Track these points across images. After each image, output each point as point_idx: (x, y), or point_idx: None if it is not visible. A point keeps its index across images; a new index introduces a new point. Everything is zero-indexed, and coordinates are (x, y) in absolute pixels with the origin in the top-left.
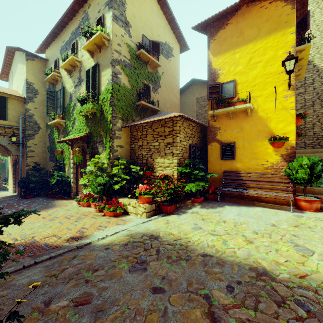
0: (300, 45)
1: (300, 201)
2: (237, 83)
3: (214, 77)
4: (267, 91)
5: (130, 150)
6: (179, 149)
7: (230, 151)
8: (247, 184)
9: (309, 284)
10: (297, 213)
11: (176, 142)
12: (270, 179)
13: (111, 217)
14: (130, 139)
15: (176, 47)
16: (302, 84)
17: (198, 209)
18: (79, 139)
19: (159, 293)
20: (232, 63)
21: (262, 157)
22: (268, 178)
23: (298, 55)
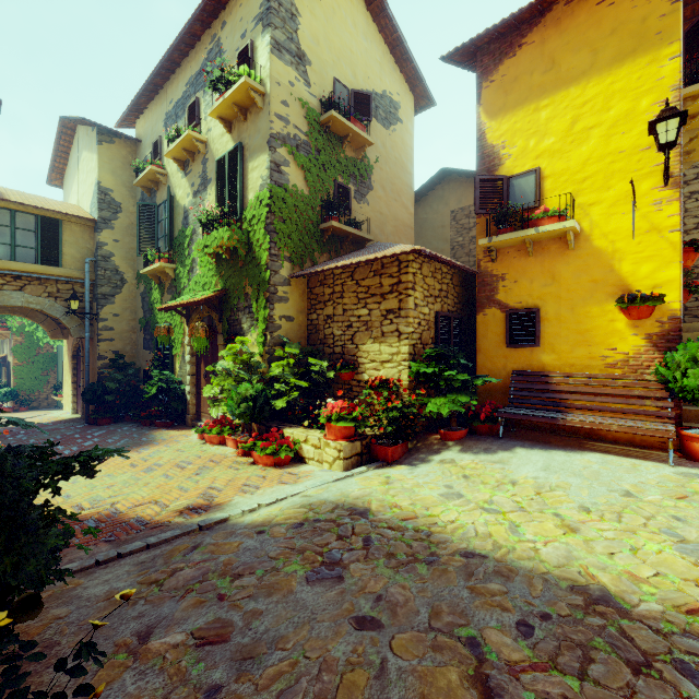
0: (692, 83)
1: (691, 441)
2: (543, 176)
3: (490, 165)
4: (614, 191)
5: (308, 326)
6: (413, 324)
7: (527, 327)
8: (566, 402)
9: None
10: (685, 469)
11: (407, 308)
12: (621, 390)
13: (269, 467)
14: (308, 302)
15: (407, 102)
16: (698, 172)
17: (455, 454)
18: (203, 303)
19: (370, 629)
20: (533, 132)
21: (601, 340)
22: (615, 389)
23: (687, 106)
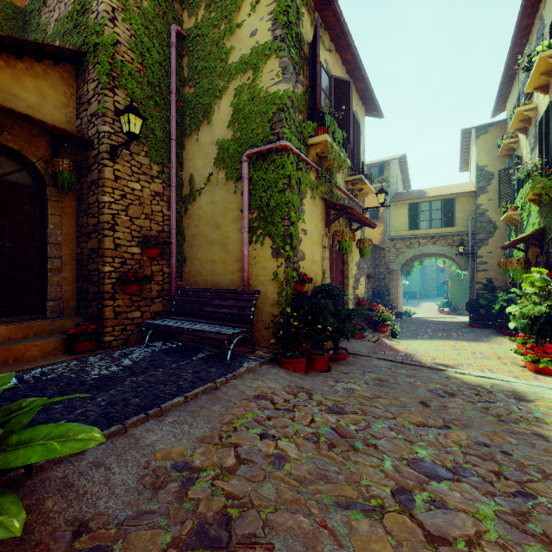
0: None
1: None
2: None
3: None
4: None
5: None
6: None
7: None
8: None
9: None
10: None
11: None
12: None
13: (530, 371)
14: None
15: None
16: None
17: None
18: (520, 241)
19: (422, 404)
20: None
21: None
22: None
23: None
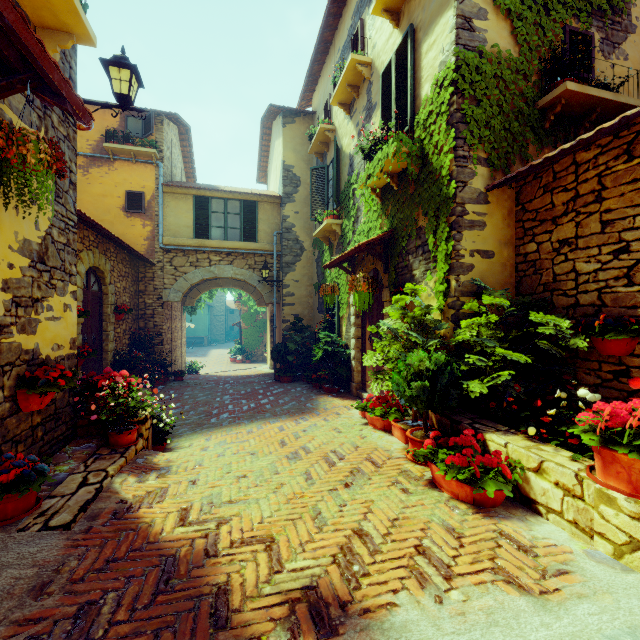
0: None
1: None
2: None
3: None
4: None
5: (517, 265)
6: None
7: None
8: None
9: None
10: None
11: None
12: None
13: (462, 503)
14: (517, 226)
15: None
16: None
17: None
18: (365, 249)
19: None
20: None
21: None
22: None
23: None
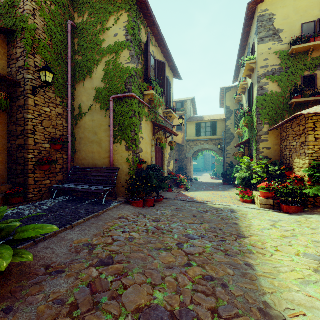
0: None
1: None
2: None
3: None
4: None
5: (280, 151)
6: (313, 148)
7: None
8: None
9: (246, 246)
10: None
11: (307, 141)
12: None
13: (241, 202)
14: (280, 140)
15: None
16: None
17: (318, 217)
18: (241, 144)
19: (193, 216)
20: None
21: None
22: None
23: None
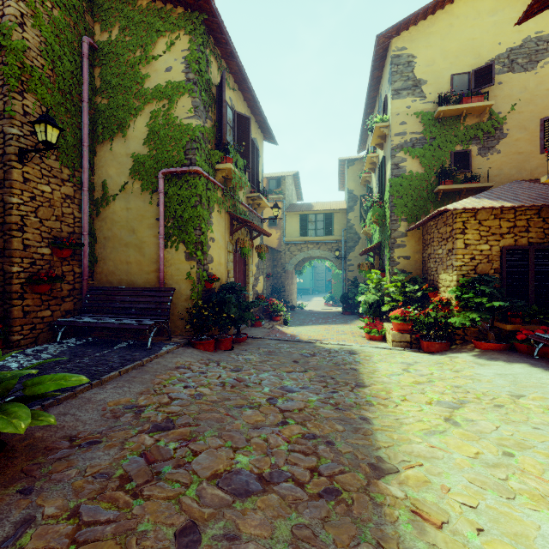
0: None
1: None
2: None
3: None
4: None
5: (422, 261)
6: (462, 259)
7: None
8: None
9: (365, 397)
10: None
11: (455, 248)
12: None
13: (367, 339)
14: (422, 245)
15: None
16: None
17: (466, 355)
18: (368, 251)
19: (294, 362)
20: None
21: None
22: None
23: None
